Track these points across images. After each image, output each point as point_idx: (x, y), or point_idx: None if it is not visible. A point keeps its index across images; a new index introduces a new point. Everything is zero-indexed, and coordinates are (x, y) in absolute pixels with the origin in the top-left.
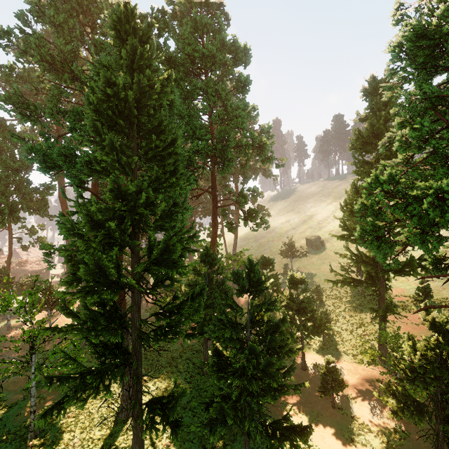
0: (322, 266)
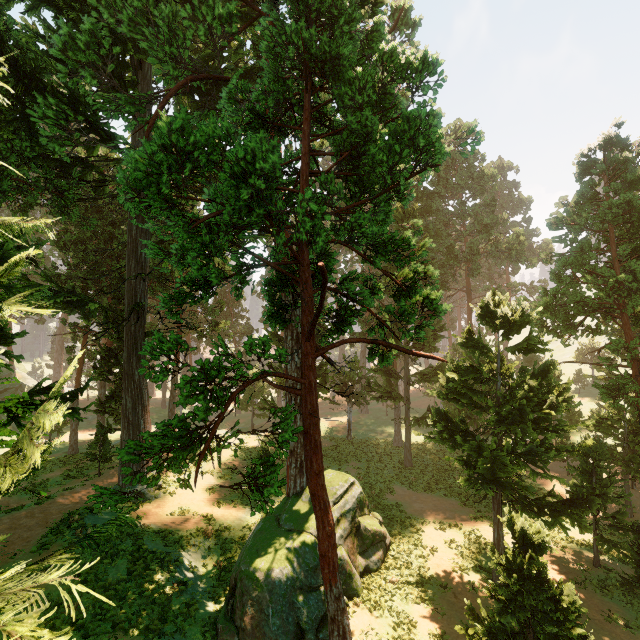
0: None
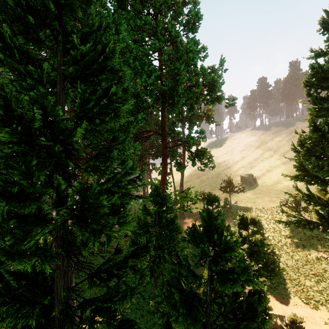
0: (256, 200)
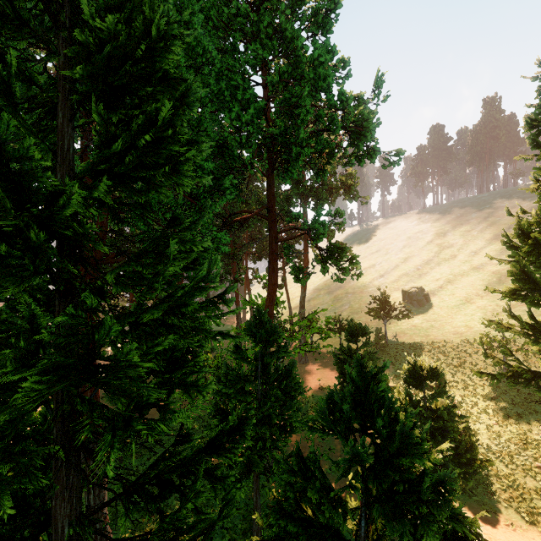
0: (431, 332)
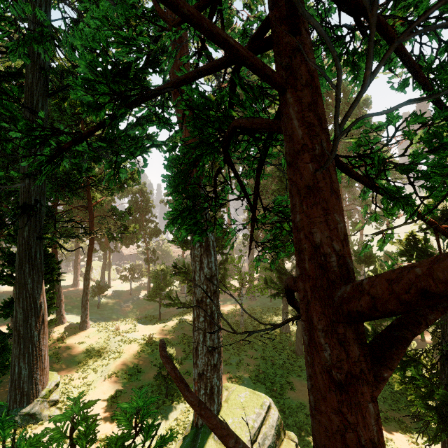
0: None
